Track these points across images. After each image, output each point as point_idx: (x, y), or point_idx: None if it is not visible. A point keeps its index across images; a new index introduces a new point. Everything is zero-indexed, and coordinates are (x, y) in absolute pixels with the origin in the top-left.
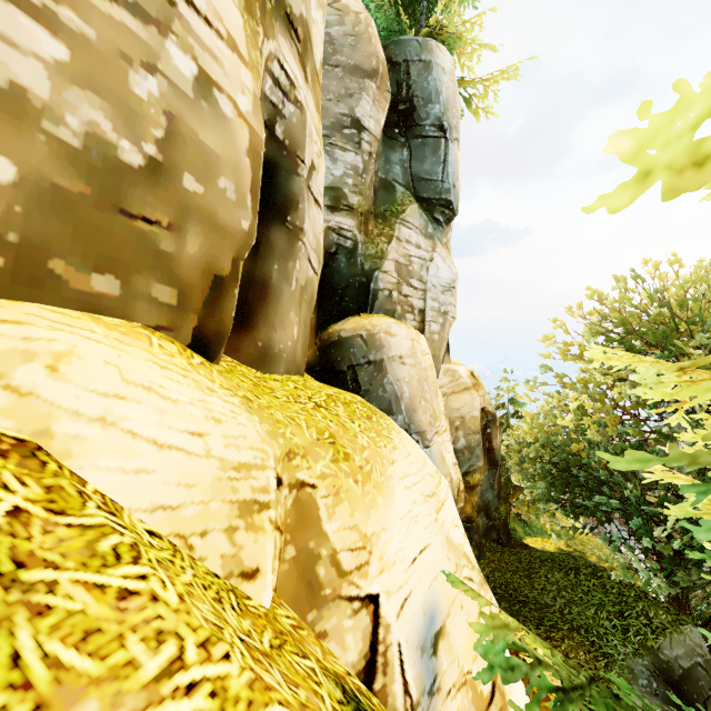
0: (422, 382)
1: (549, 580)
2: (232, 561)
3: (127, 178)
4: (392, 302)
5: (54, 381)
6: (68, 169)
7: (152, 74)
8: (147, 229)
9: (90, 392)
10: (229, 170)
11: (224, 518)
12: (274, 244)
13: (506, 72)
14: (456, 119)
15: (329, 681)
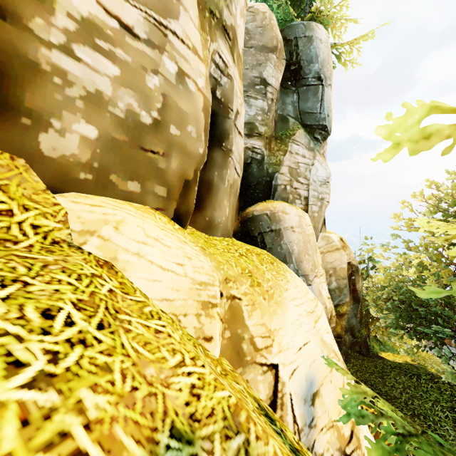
0: (306, 243)
1: (397, 381)
2: (199, 331)
3: (144, 130)
4: (286, 193)
5: (117, 234)
6: (118, 129)
7: (156, 75)
8: (152, 156)
9: (132, 240)
10: (193, 121)
11: (195, 309)
12: (215, 160)
13: (365, 36)
14: (329, 72)
15: (251, 398)
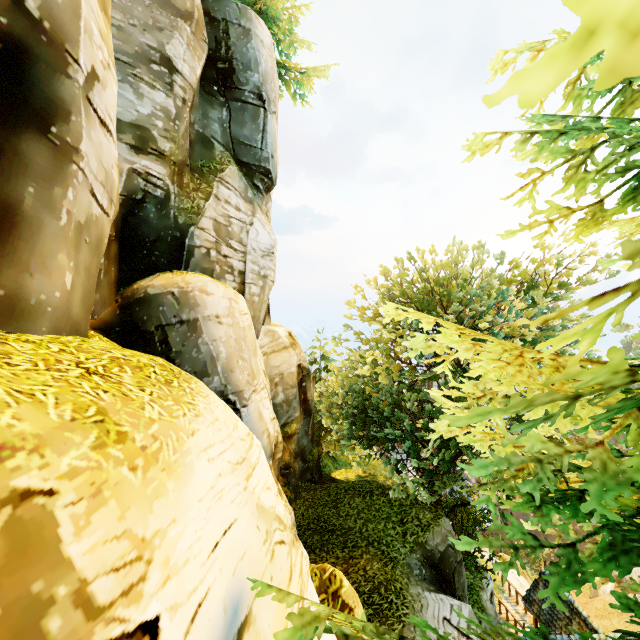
0: (240, 342)
1: (351, 506)
2: None
3: None
4: (210, 261)
5: None
6: None
7: None
8: None
9: None
10: None
11: None
12: (29, 159)
13: (318, 68)
14: (274, 93)
15: None
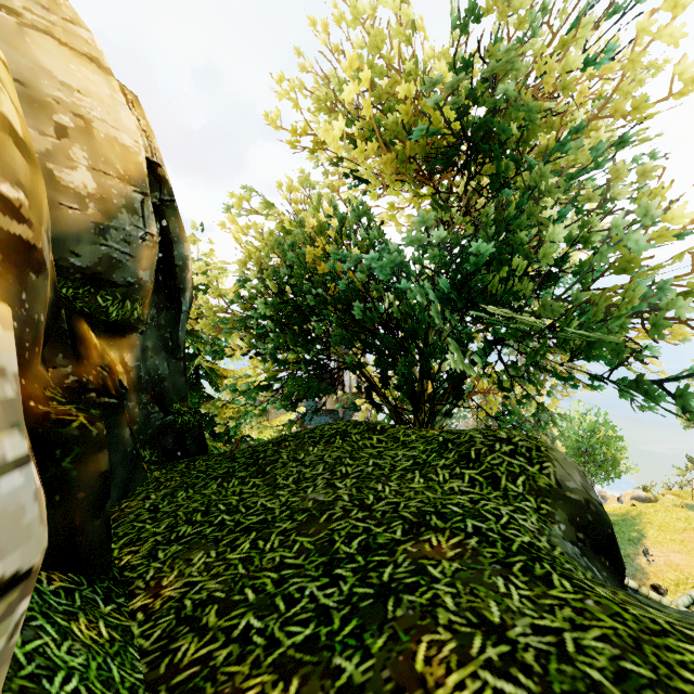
0: None
1: (304, 463)
2: None
3: None
4: None
5: None
6: None
7: None
8: None
9: None
10: None
11: None
12: None
13: None
14: None
15: None
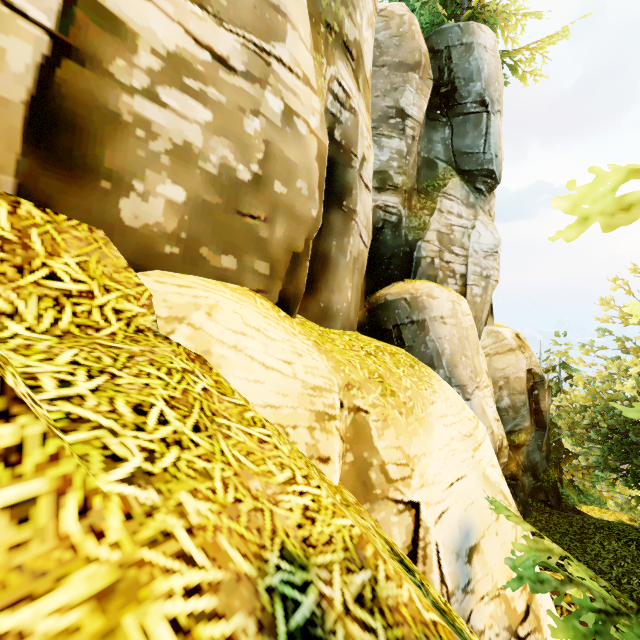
0: (463, 340)
1: (604, 547)
2: (313, 448)
3: (241, 190)
4: (434, 268)
5: (210, 322)
6: (210, 189)
7: (257, 117)
8: (252, 223)
9: (228, 330)
10: (303, 174)
11: (307, 420)
12: (333, 225)
13: (553, 36)
14: (498, 92)
15: (381, 538)
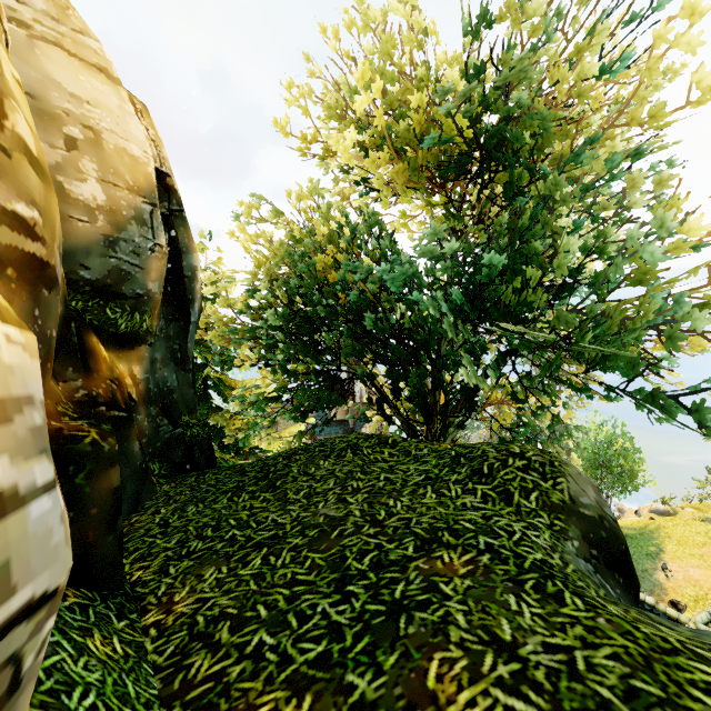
0: None
1: (314, 477)
2: None
3: None
4: None
5: None
6: None
7: None
8: None
9: None
10: None
11: None
12: None
13: None
14: None
15: None
